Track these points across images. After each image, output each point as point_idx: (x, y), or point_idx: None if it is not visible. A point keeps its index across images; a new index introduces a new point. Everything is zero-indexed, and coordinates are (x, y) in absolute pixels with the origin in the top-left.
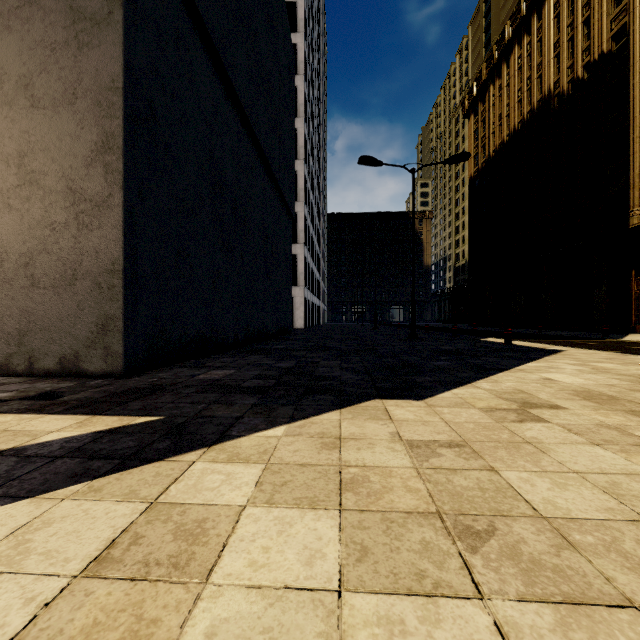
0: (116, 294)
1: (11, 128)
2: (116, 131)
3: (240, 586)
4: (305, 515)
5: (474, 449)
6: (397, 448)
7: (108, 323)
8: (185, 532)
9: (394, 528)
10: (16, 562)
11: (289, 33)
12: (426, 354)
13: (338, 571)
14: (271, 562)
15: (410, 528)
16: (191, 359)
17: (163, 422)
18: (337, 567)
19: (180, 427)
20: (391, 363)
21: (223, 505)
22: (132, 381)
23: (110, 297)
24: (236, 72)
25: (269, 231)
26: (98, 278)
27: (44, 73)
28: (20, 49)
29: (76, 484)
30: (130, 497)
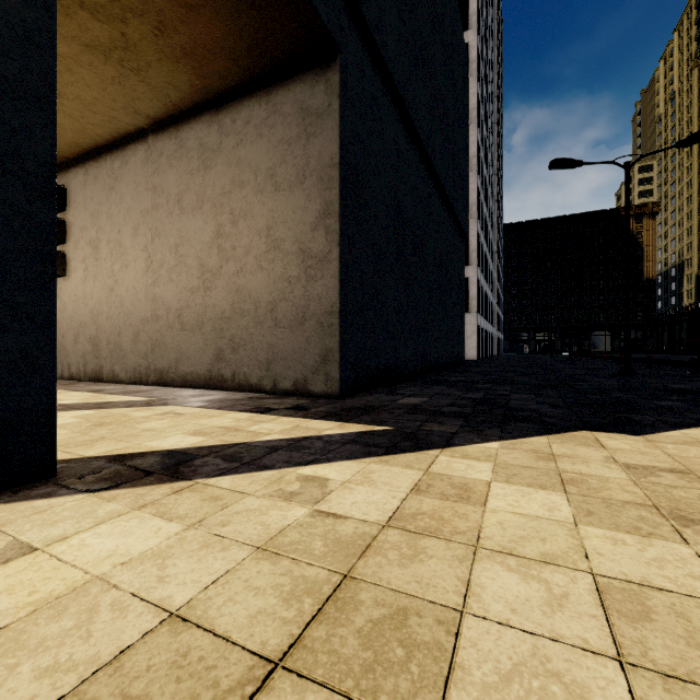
0: (334, 331)
1: (262, 209)
2: (334, 199)
3: (507, 511)
4: (538, 491)
5: (699, 476)
6: (612, 467)
7: (328, 354)
8: (457, 486)
9: (613, 507)
10: (372, 484)
11: (463, 40)
12: (646, 392)
13: (572, 517)
14: (523, 506)
15: (628, 509)
16: (381, 387)
17: (396, 431)
18: (571, 515)
19: (411, 435)
20: (598, 400)
21: (474, 479)
22: (348, 402)
23: (329, 333)
24: (416, 109)
25: (443, 258)
26: (321, 318)
27: (283, 163)
28: (268, 149)
29: (370, 457)
30: (409, 467)
